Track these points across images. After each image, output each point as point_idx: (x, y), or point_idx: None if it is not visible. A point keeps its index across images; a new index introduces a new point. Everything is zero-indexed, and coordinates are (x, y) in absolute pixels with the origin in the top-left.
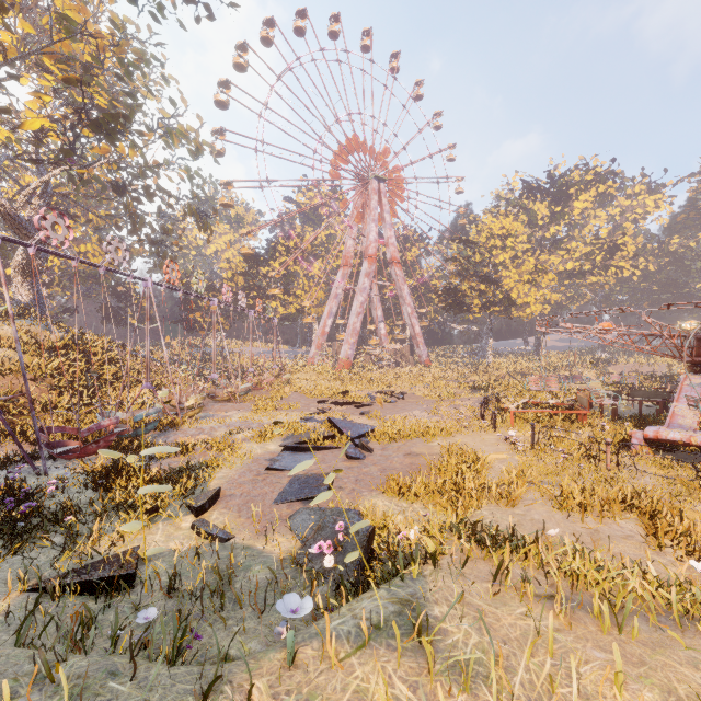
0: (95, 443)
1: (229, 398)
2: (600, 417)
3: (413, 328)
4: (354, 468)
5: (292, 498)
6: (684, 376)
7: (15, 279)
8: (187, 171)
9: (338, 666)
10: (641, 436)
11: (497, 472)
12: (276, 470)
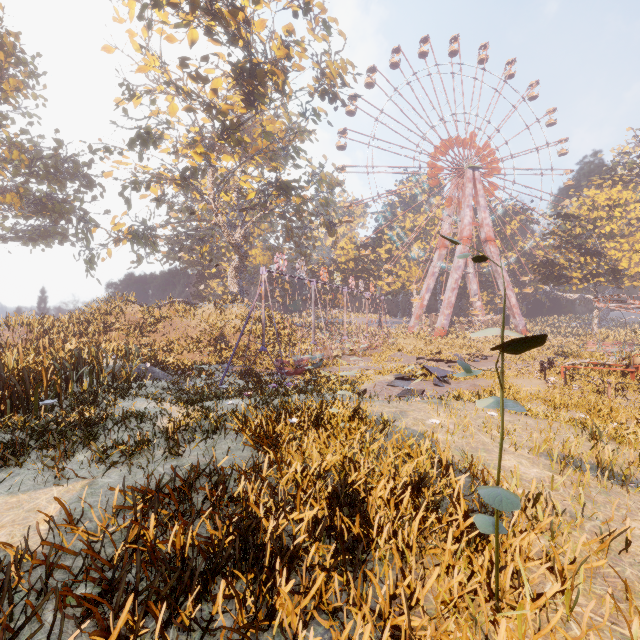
0: (300, 368)
1: (353, 353)
2: None
3: (508, 299)
4: (437, 389)
5: (402, 395)
6: None
7: (231, 279)
8: (325, 200)
9: (419, 403)
10: None
11: (525, 395)
12: (392, 386)
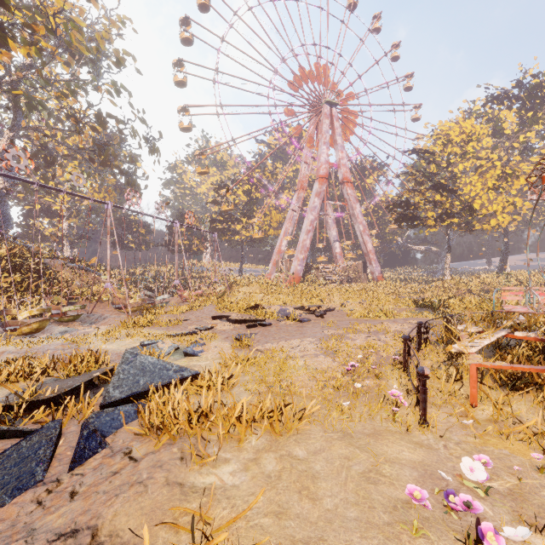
0: None
1: (134, 309)
2: None
3: (365, 245)
4: None
5: None
6: None
7: None
8: (114, 85)
9: None
10: None
11: None
12: None
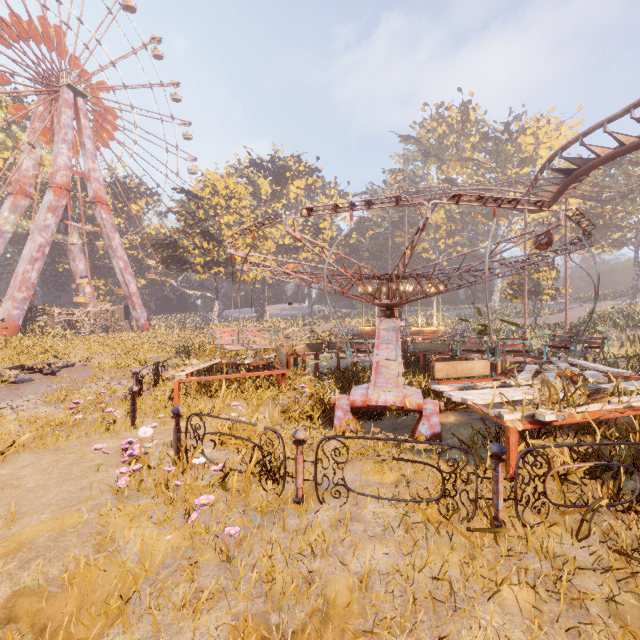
0: None
1: None
2: (304, 375)
3: (127, 286)
4: None
5: None
6: (379, 320)
7: None
8: None
9: None
10: (347, 404)
11: None
12: None
